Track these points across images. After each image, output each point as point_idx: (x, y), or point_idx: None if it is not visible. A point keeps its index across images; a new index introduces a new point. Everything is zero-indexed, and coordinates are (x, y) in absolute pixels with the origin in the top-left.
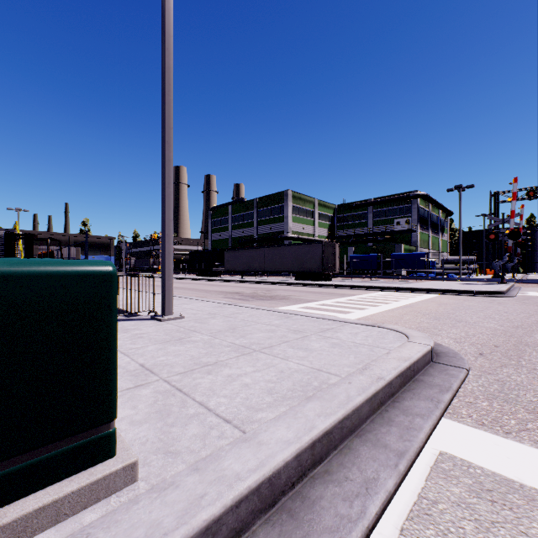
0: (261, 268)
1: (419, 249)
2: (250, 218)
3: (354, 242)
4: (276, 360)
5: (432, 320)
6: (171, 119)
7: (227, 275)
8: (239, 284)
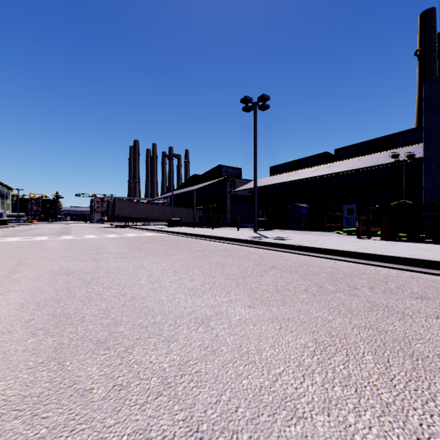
0: None
1: None
2: None
3: None
4: None
5: None
6: None
7: None
8: None
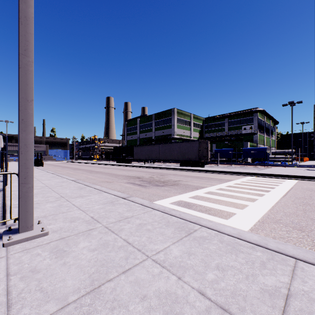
0: (157, 158)
1: (258, 145)
2: (150, 126)
3: (216, 141)
4: None
5: None
6: None
7: (136, 162)
8: (142, 169)
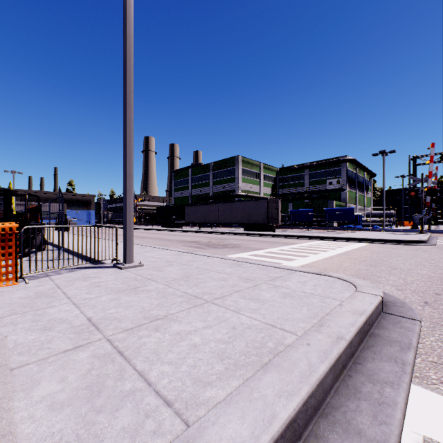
0: (215, 221)
1: (347, 204)
2: (206, 179)
3: (293, 199)
4: (227, 313)
5: (369, 267)
6: (132, 83)
7: (187, 226)
8: (197, 234)
